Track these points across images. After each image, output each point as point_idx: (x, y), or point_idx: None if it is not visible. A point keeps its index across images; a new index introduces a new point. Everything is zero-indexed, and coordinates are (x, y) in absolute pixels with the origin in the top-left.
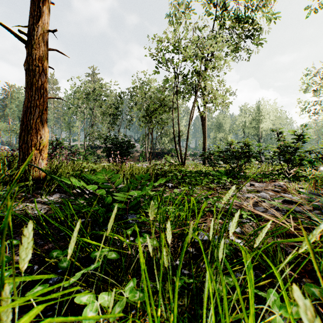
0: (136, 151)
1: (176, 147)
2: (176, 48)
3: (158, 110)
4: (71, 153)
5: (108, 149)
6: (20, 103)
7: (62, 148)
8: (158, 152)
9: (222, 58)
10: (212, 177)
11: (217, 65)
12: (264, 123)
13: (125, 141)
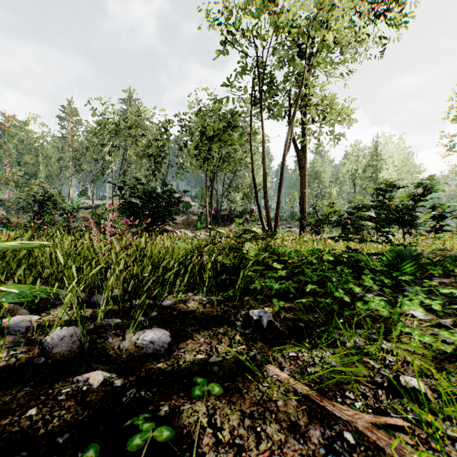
0: (191, 213)
1: (258, 201)
2: (260, 4)
3: (224, 134)
4: (66, 213)
5: (132, 206)
6: (20, 142)
7: (82, 209)
8: (225, 214)
9: (348, 29)
10: (389, 281)
11: (343, 37)
12: (384, 171)
13: (165, 191)
